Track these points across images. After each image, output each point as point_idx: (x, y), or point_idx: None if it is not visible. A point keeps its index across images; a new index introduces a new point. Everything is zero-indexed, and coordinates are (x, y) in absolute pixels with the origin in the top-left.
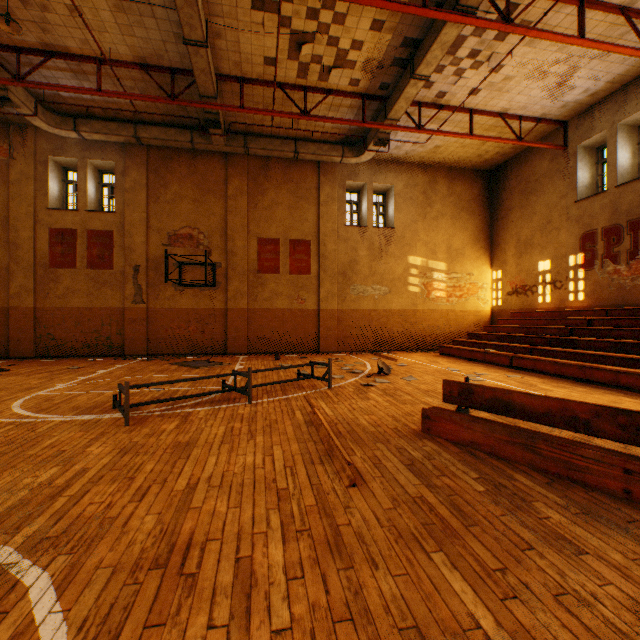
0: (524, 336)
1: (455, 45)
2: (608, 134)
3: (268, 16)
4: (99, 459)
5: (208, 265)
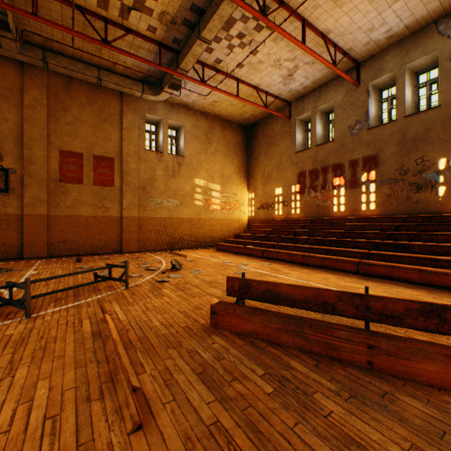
0: (269, 236)
1: (229, 24)
2: (312, 114)
3: None
4: None
5: None
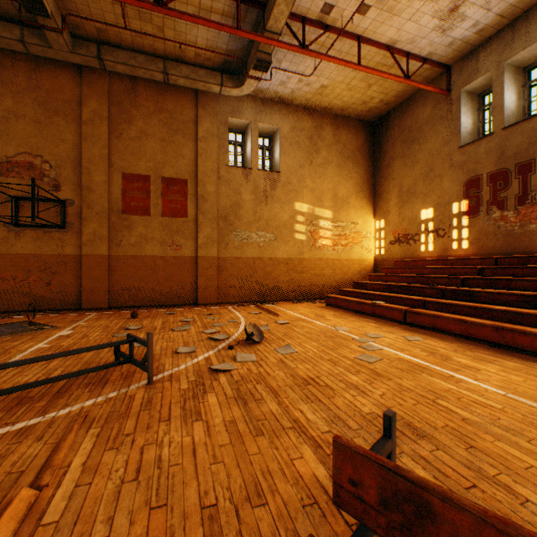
0: (414, 286)
1: None
2: (494, 74)
3: None
4: None
5: (55, 202)
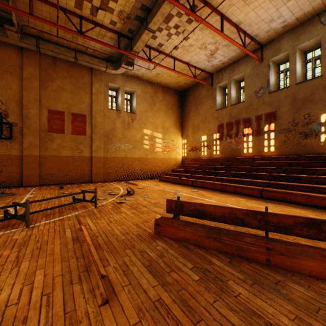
0: (197, 170)
1: (168, 18)
2: (228, 82)
3: None
4: None
5: (5, 124)
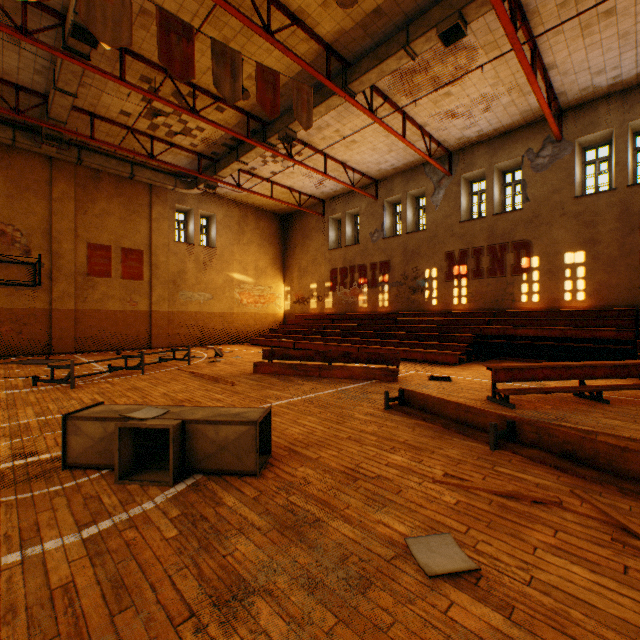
0: (302, 330)
1: None
2: (342, 216)
3: (135, 93)
4: (92, 396)
5: (27, 264)
